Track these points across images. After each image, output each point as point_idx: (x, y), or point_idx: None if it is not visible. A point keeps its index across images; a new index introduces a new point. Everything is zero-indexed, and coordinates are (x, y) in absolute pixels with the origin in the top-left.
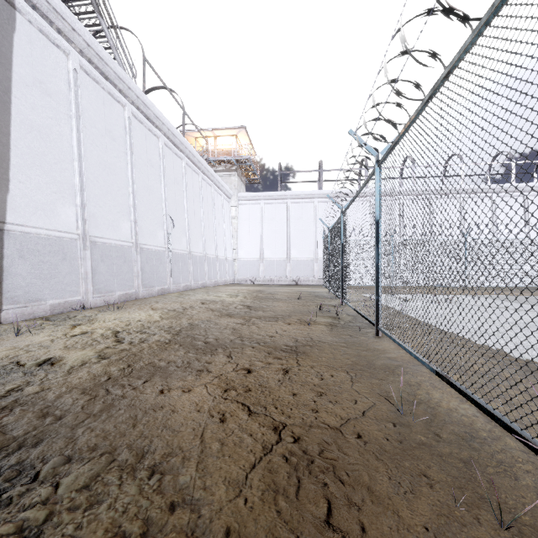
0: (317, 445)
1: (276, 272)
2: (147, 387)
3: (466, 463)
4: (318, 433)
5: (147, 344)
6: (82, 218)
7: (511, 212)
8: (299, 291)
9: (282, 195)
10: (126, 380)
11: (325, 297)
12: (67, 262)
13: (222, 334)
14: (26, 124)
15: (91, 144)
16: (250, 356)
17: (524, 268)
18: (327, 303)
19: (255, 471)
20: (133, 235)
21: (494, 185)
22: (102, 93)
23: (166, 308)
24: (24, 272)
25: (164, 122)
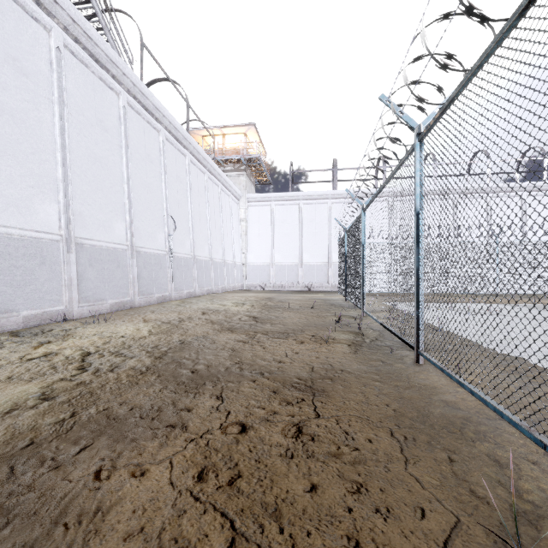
0: None
1: (288, 278)
2: (79, 464)
3: None
4: None
5: (116, 374)
6: (66, 217)
7: (543, 212)
8: (312, 298)
9: (293, 196)
10: (54, 446)
11: (342, 306)
12: (47, 267)
13: (216, 359)
14: None
15: (78, 133)
16: (248, 396)
17: None
18: (345, 314)
19: None
20: (128, 237)
21: (524, 183)
22: (91, 78)
23: (159, 320)
24: None
25: (165, 114)
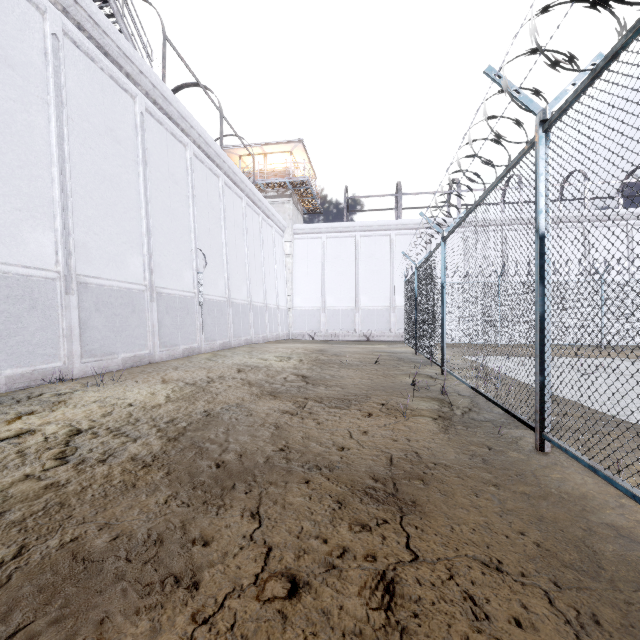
0: None
1: (342, 325)
2: None
3: None
4: None
5: (107, 468)
6: (65, 249)
7: None
8: (374, 351)
9: (349, 226)
10: None
11: (413, 361)
12: (38, 312)
13: (253, 442)
14: None
15: (81, 144)
16: (299, 514)
17: None
18: (419, 372)
19: None
20: (146, 275)
21: (631, 209)
22: (99, 76)
23: (183, 380)
24: None
25: (193, 124)
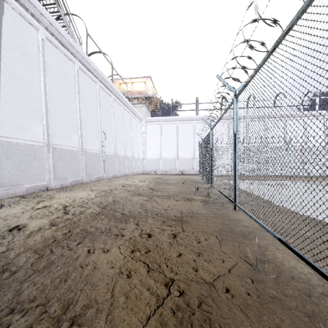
0: (196, 298)
1: (170, 166)
2: (79, 248)
3: (310, 317)
4: (197, 288)
5: (84, 215)
6: (47, 133)
7: (316, 128)
8: (184, 178)
9: (173, 118)
10: (66, 242)
11: (200, 182)
12: (37, 161)
13: (133, 208)
14: (10, 73)
15: (53, 86)
16: (151, 224)
17: (325, 164)
18: (201, 186)
19: (149, 323)
20: (80, 143)
21: (305, 112)
22: (60, 54)
23: (99, 190)
24: (9, 167)
25: (99, 73)
